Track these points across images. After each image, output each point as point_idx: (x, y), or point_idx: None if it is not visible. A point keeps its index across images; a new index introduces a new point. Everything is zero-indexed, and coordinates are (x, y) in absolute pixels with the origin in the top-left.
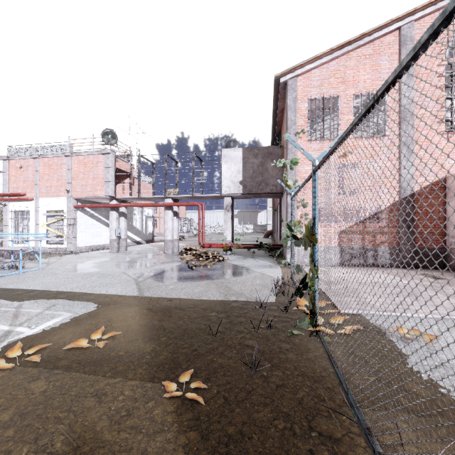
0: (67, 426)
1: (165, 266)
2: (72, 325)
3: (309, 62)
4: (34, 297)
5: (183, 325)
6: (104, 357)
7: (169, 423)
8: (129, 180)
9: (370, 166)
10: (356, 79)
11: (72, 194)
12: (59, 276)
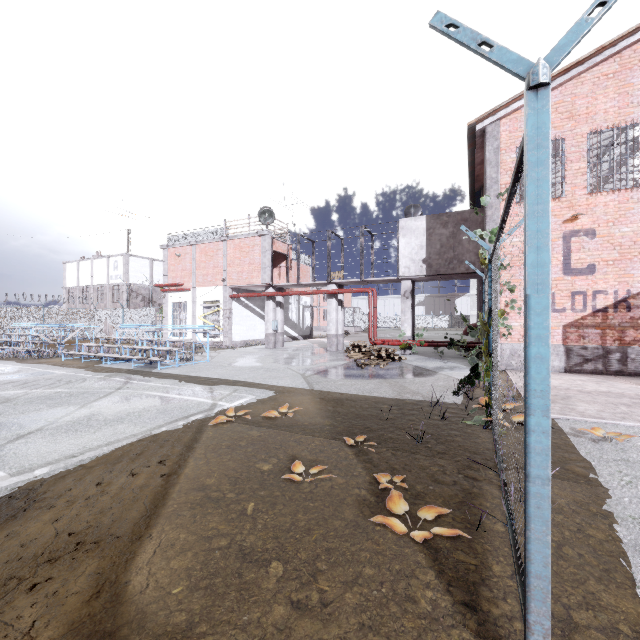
0: (283, 451)
1: (330, 363)
2: (260, 404)
3: (517, 99)
4: (217, 383)
5: (356, 411)
6: (293, 424)
7: (350, 458)
8: (285, 263)
9: (615, 232)
10: (592, 111)
11: (228, 282)
12: (228, 368)
